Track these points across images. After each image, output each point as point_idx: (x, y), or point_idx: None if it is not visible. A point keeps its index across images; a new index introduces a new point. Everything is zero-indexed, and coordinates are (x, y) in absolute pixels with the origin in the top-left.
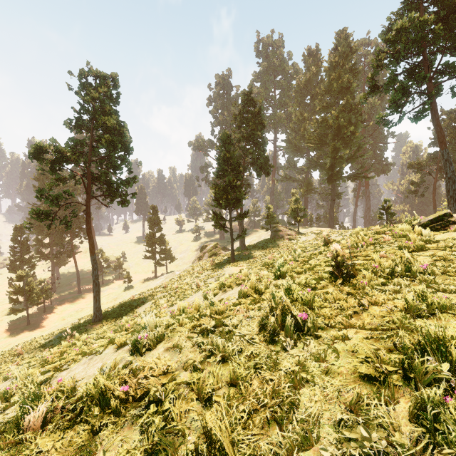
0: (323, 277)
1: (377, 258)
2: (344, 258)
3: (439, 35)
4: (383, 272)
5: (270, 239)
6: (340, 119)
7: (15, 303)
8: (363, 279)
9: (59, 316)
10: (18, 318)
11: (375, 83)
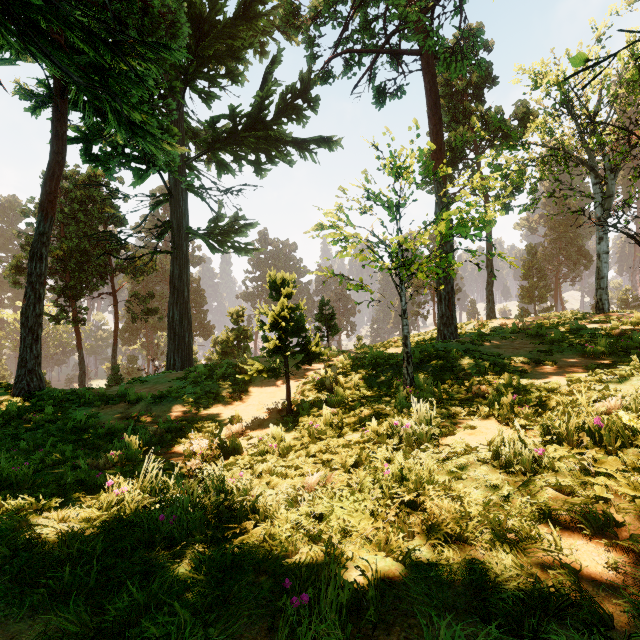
0: None
1: None
2: None
3: None
4: None
5: None
6: None
7: None
8: None
9: None
10: None
11: None
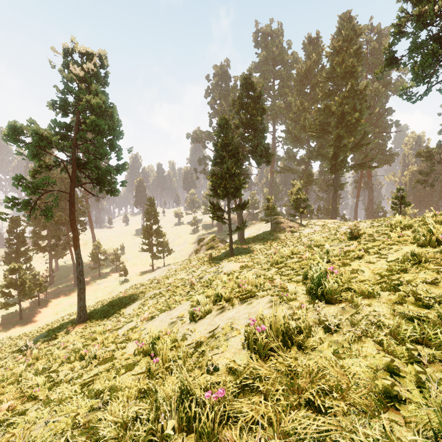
0: None
1: None
2: None
3: None
4: None
5: (270, 232)
6: (344, 106)
7: (7, 297)
8: None
9: (53, 310)
10: (12, 311)
11: (392, 55)
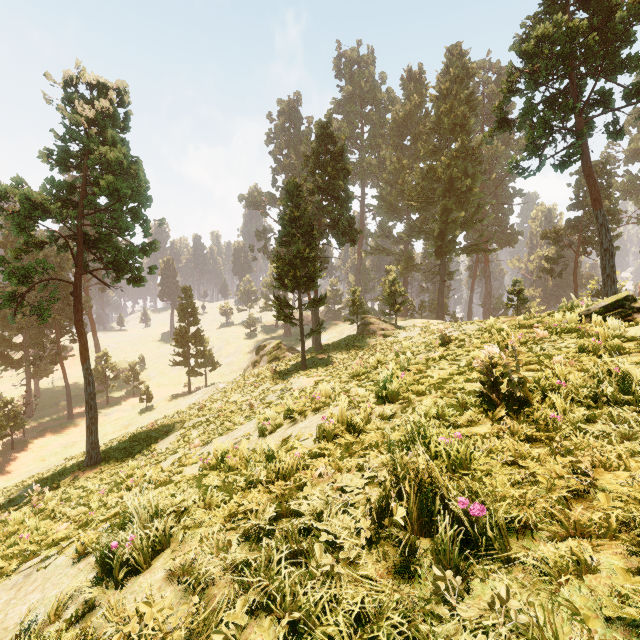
0: (467, 403)
1: (560, 368)
2: (508, 371)
3: (593, 50)
4: (576, 394)
5: (357, 336)
6: (453, 168)
7: None
8: (551, 410)
9: (36, 455)
10: None
11: (504, 116)
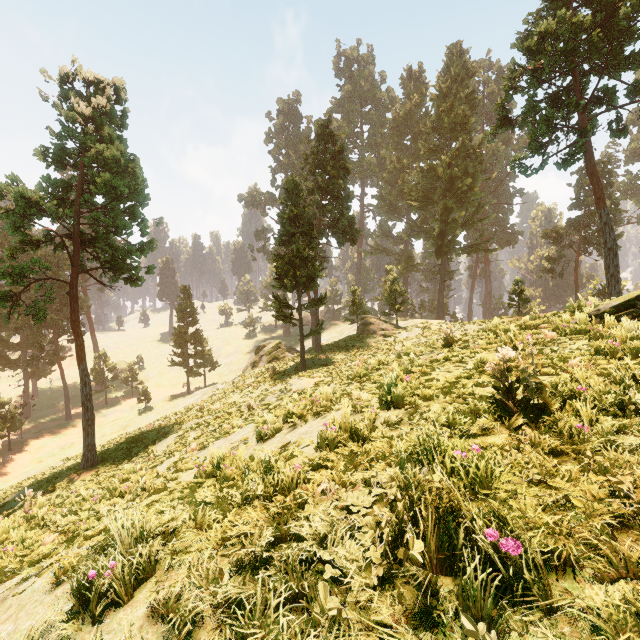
0: (480, 409)
1: (580, 373)
2: (526, 376)
3: (597, 46)
4: (600, 401)
5: (357, 336)
6: (453, 168)
7: None
8: (577, 420)
9: (33, 457)
10: None
11: (506, 113)
